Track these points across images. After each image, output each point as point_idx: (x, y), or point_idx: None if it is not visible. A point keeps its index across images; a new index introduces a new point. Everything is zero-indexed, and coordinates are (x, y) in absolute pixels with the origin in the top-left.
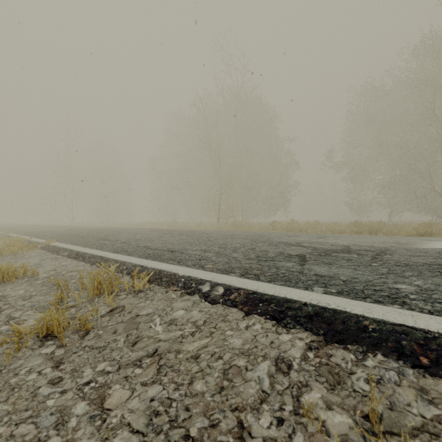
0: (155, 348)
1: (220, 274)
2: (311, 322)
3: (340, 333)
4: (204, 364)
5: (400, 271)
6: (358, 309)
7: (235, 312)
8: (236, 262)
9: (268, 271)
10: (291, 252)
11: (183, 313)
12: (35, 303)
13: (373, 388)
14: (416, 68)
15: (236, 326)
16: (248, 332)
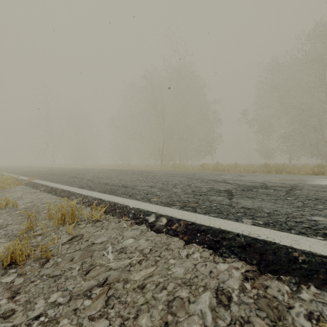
0: (105, 277)
1: (163, 206)
2: (245, 252)
3: (272, 264)
4: (149, 296)
5: (313, 205)
6: (286, 241)
7: (176, 241)
8: (176, 196)
9: (203, 204)
10: (219, 188)
11: (132, 241)
12: (9, 231)
13: (314, 326)
14: (310, 49)
15: (178, 254)
16: (189, 261)
